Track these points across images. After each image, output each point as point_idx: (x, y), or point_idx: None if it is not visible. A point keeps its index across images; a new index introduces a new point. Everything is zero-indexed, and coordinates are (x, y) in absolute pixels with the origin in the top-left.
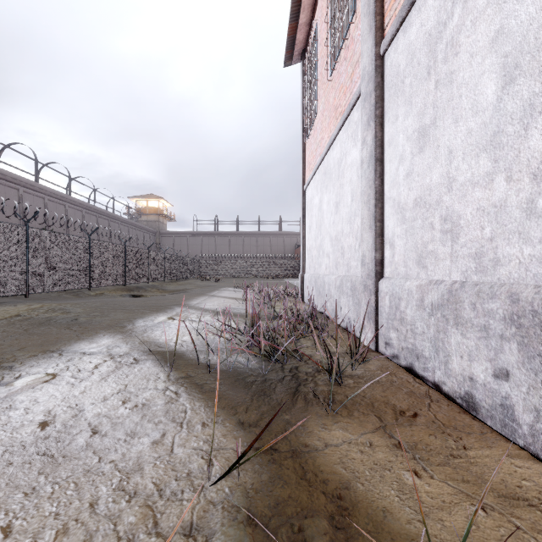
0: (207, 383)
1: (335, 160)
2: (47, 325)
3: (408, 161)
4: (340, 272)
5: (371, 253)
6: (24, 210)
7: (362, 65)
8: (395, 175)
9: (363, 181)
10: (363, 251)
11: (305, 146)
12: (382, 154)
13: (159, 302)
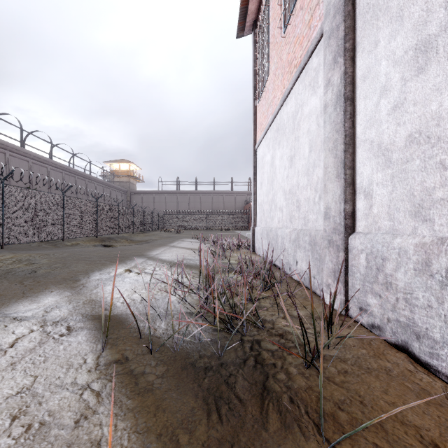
0: (145, 373)
1: (289, 114)
2: (2, 279)
3: (396, 90)
4: (296, 225)
5: (339, 205)
6: (1, 169)
7: (326, 0)
8: (373, 112)
9: (327, 127)
10: (327, 203)
11: (256, 110)
12: (353, 92)
13: (122, 253)
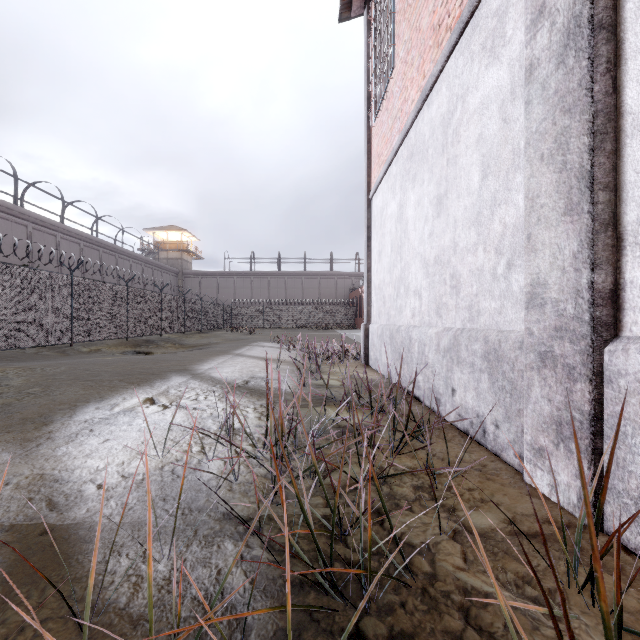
0: None
1: (436, 121)
2: None
3: None
4: (449, 321)
5: (573, 275)
6: None
7: None
8: None
9: (537, 109)
10: (537, 274)
11: (371, 134)
12: (614, 11)
13: (154, 366)
